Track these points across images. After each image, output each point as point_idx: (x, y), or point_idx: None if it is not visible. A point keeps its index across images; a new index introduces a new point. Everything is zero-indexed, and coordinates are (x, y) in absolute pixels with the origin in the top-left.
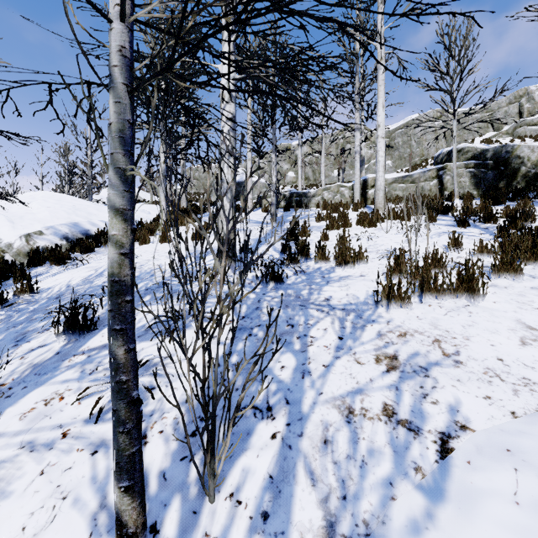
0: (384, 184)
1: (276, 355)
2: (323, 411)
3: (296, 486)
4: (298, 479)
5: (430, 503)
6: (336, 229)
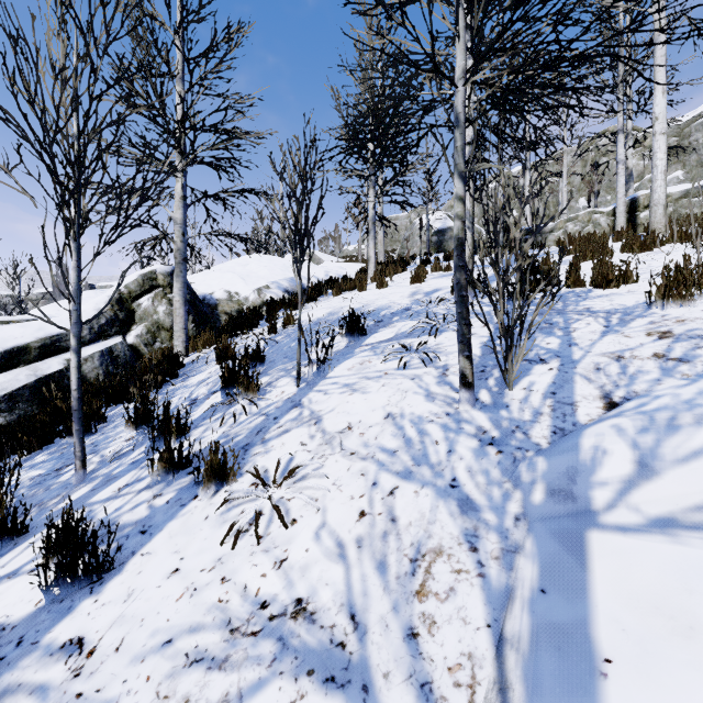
0: (665, 196)
1: (540, 338)
2: (593, 358)
3: (575, 384)
4: (576, 382)
5: (692, 380)
6: (590, 260)
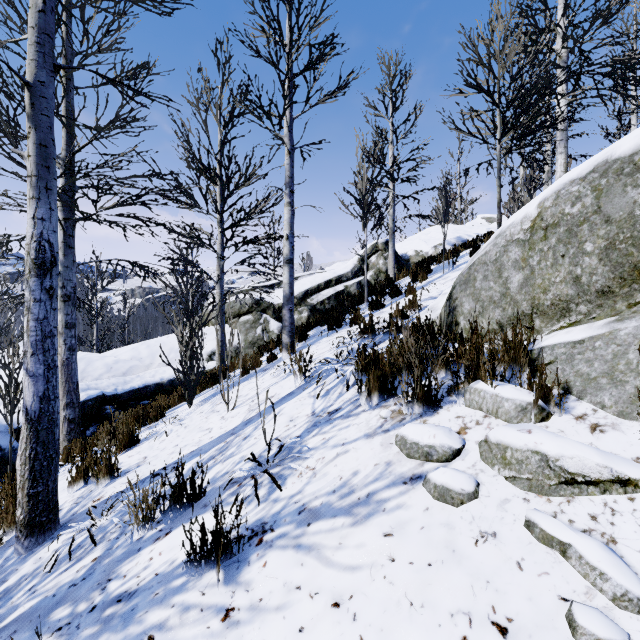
0: None
1: None
2: None
3: None
4: None
5: None
6: None
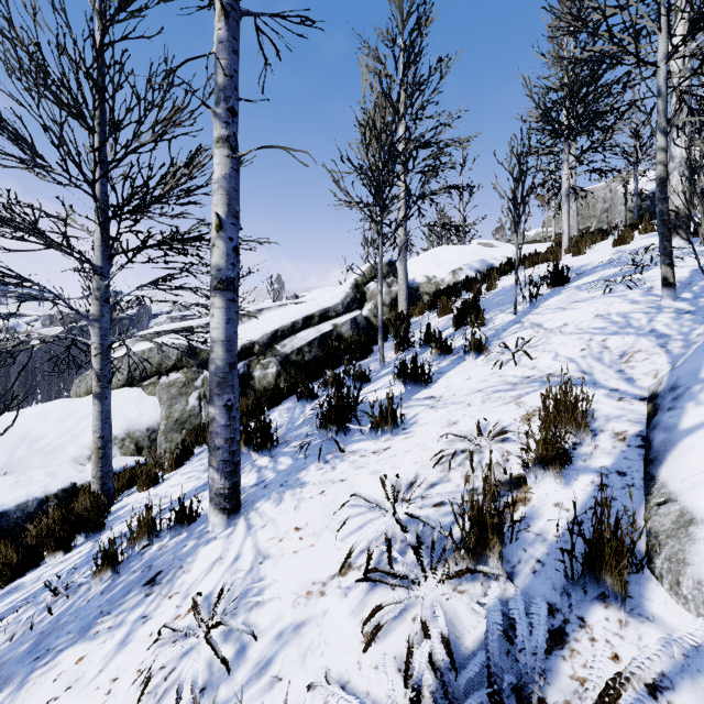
0: None
1: None
2: None
3: None
4: None
5: None
6: None
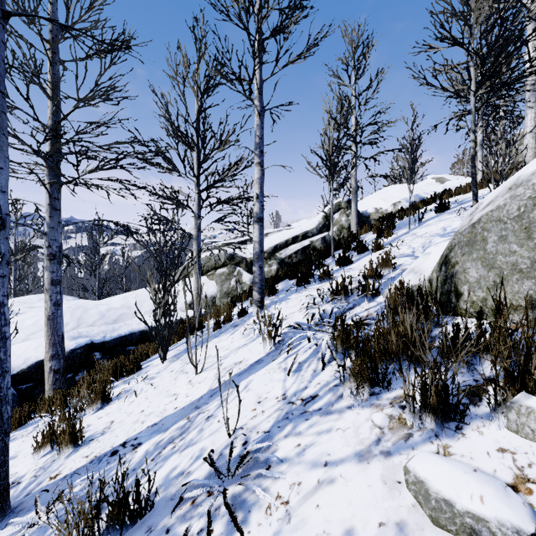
0: None
1: None
2: None
3: None
4: None
5: None
6: None
